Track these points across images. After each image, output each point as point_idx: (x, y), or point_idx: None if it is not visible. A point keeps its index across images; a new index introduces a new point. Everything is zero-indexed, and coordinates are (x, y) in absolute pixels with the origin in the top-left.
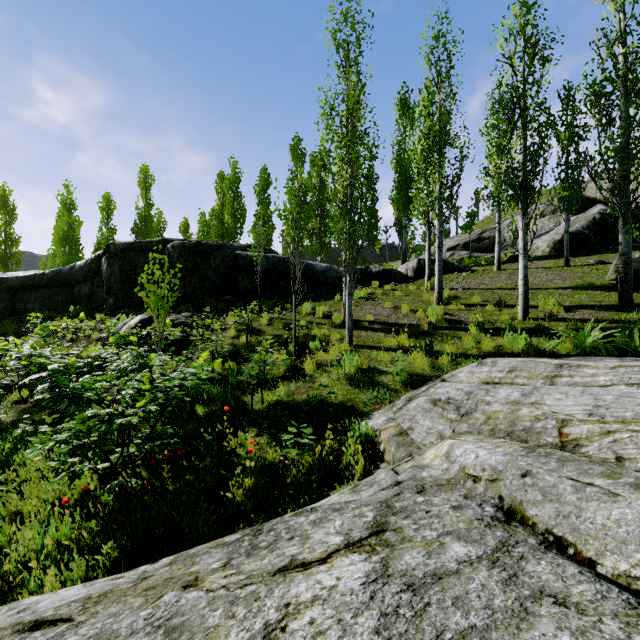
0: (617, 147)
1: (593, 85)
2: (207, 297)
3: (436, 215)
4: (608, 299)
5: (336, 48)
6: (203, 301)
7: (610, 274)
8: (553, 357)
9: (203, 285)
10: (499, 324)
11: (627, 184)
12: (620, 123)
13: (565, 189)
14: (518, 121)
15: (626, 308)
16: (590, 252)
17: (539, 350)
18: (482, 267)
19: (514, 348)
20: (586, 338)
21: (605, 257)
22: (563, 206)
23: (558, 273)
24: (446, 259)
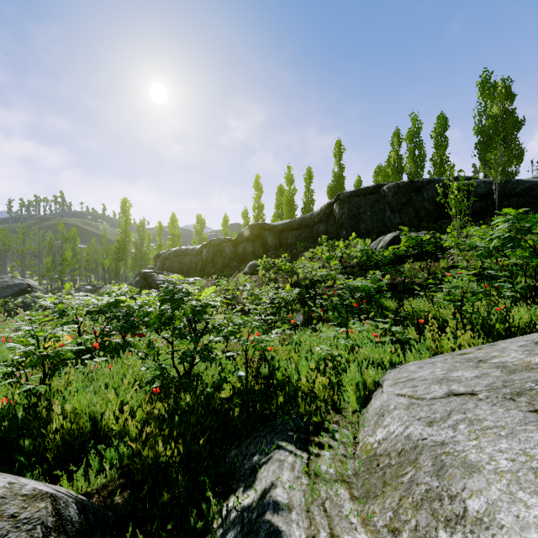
0: None
1: None
2: (423, 223)
3: None
4: None
5: None
6: (421, 226)
7: None
8: None
9: (418, 214)
10: None
11: None
12: None
13: None
14: None
15: None
16: None
17: None
18: None
19: None
20: None
21: None
22: None
23: None
24: None
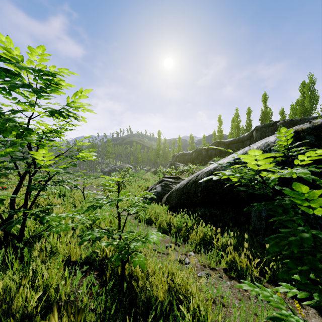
0: None
1: None
2: None
3: None
4: None
5: None
6: None
7: None
8: None
9: None
10: None
11: None
12: None
13: None
14: None
15: None
16: None
17: None
18: None
19: None
20: None
21: None
22: None
23: None
24: None
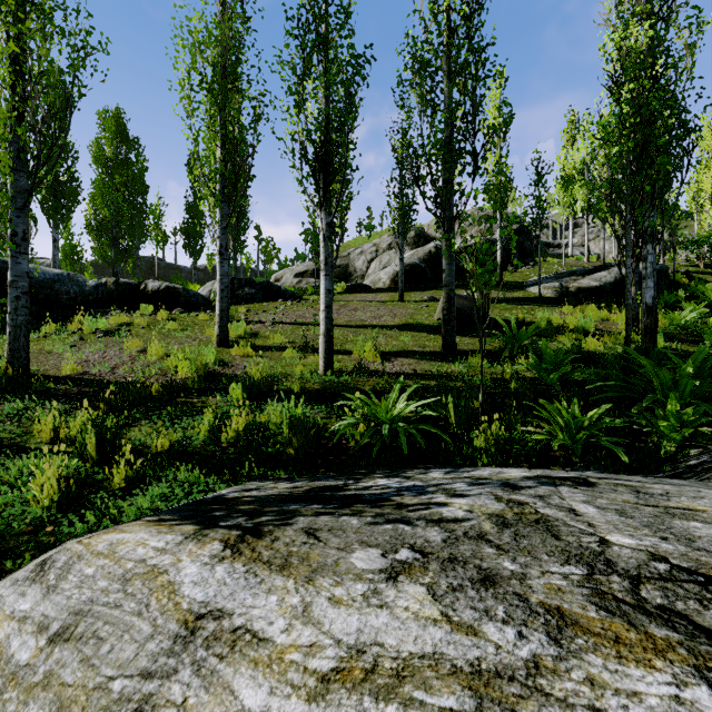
0: (441, 144)
1: (414, 44)
2: None
3: (216, 200)
4: (433, 343)
5: None
6: None
7: (438, 312)
8: (336, 454)
9: None
10: (288, 382)
11: (451, 193)
12: (444, 112)
13: (400, 208)
14: (314, 52)
15: (449, 356)
16: (426, 288)
17: (321, 438)
18: (316, 296)
19: (283, 435)
20: (388, 414)
21: (438, 294)
22: (398, 228)
23: (391, 308)
24: (293, 286)
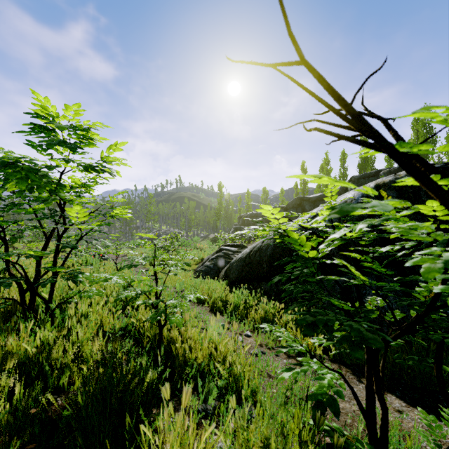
0: None
1: None
2: None
3: None
4: None
5: None
6: None
7: None
8: None
9: None
10: None
11: None
12: None
13: None
14: None
15: None
16: None
17: None
18: None
19: None
20: None
21: None
22: None
23: None
24: None
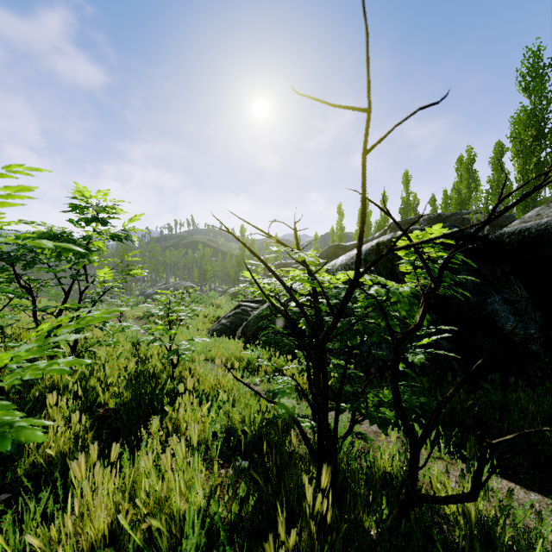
0: None
1: None
2: None
3: None
4: None
5: (522, 90)
6: None
7: None
8: None
9: None
10: None
11: None
12: None
13: None
14: None
15: None
16: None
17: None
18: None
19: None
20: None
21: None
22: None
23: None
24: None
